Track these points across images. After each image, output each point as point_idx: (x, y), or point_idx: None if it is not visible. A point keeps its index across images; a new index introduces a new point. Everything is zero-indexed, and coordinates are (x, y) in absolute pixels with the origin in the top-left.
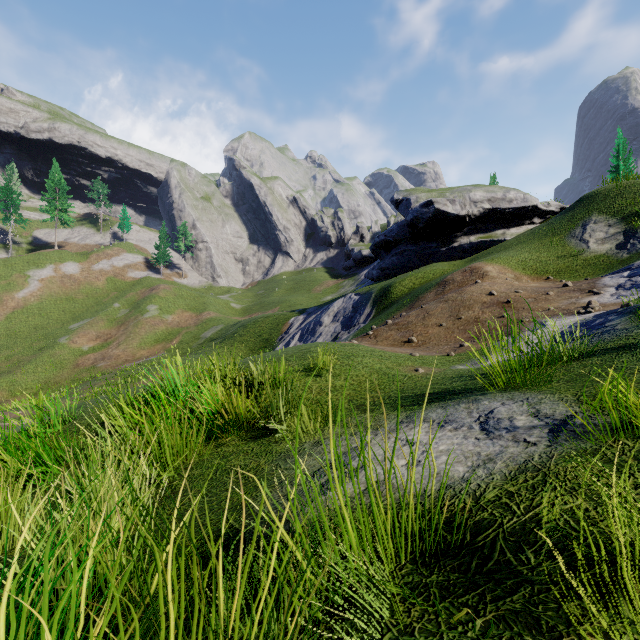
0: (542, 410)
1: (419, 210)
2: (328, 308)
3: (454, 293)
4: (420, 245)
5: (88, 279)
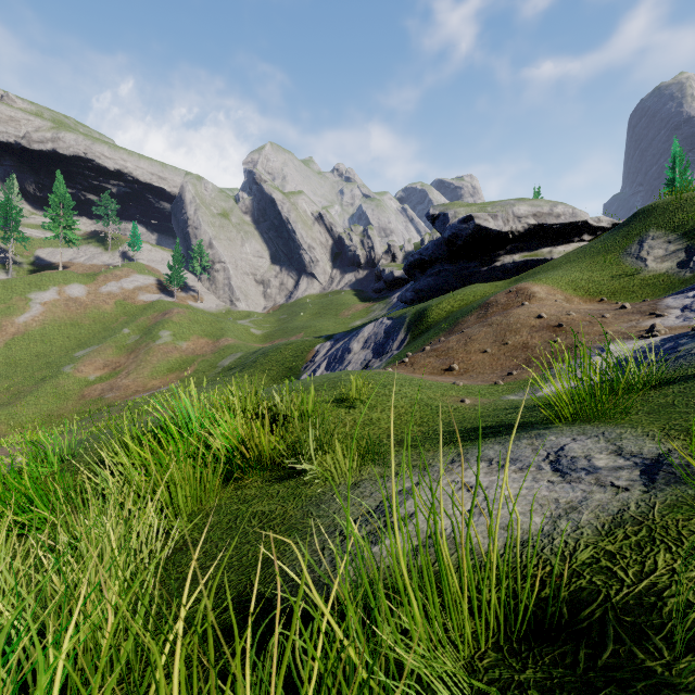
0: (625, 447)
1: (458, 226)
2: (357, 334)
3: (498, 316)
4: (458, 265)
5: (95, 302)
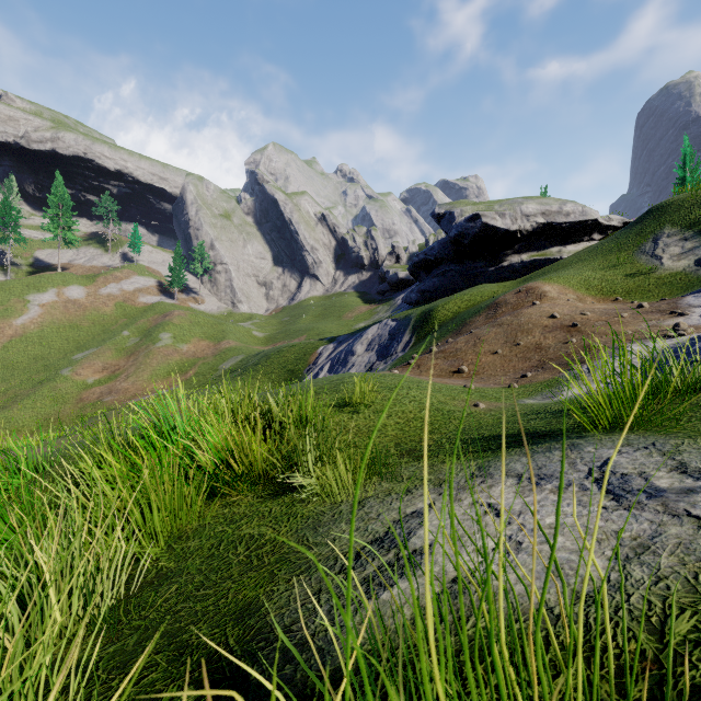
0: (689, 462)
1: (464, 225)
2: (361, 336)
3: (509, 316)
4: (465, 265)
5: (94, 304)
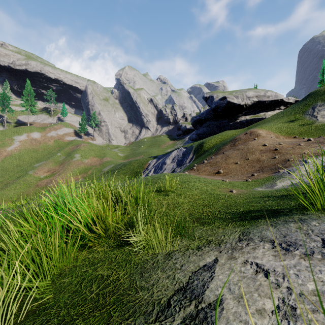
0: None
1: (218, 102)
2: (169, 155)
3: (242, 145)
4: (218, 121)
5: (44, 141)
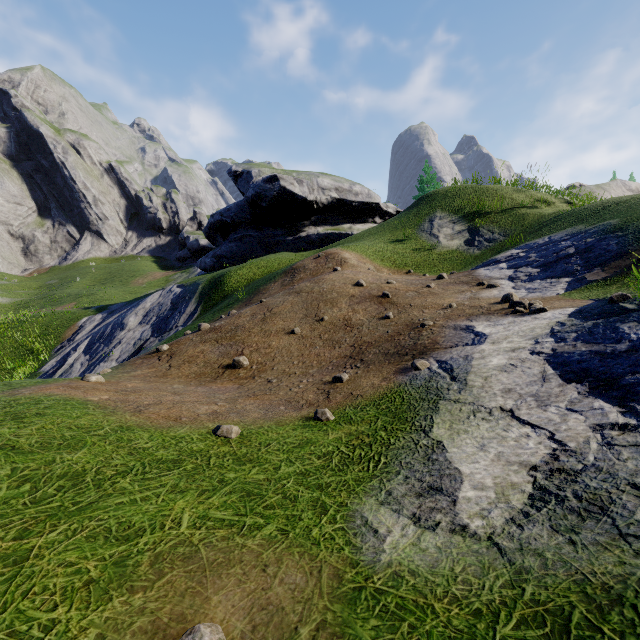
0: None
1: (262, 185)
2: (138, 304)
3: (308, 282)
4: (264, 231)
5: None
